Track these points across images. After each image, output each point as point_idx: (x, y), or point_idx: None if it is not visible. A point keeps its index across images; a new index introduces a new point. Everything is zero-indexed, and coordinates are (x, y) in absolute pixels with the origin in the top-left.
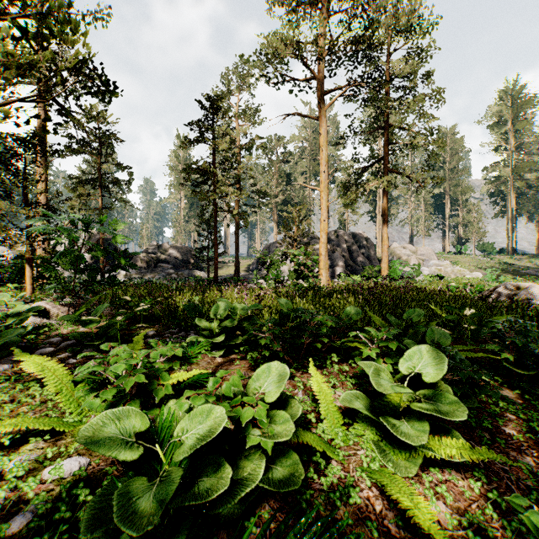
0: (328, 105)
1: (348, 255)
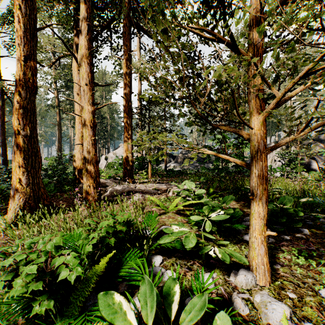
0: None
1: None
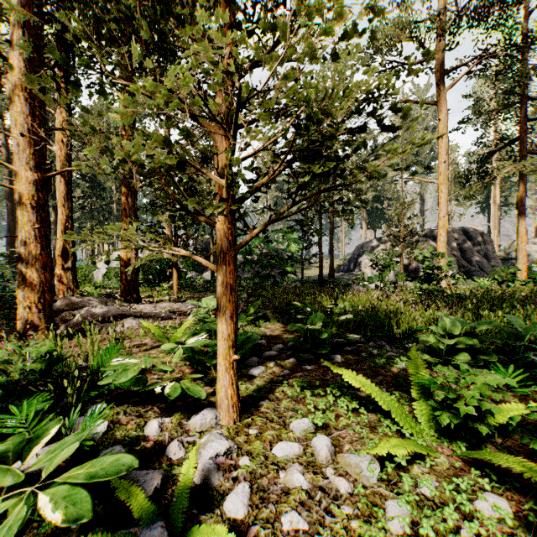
0: (450, 86)
1: (459, 254)
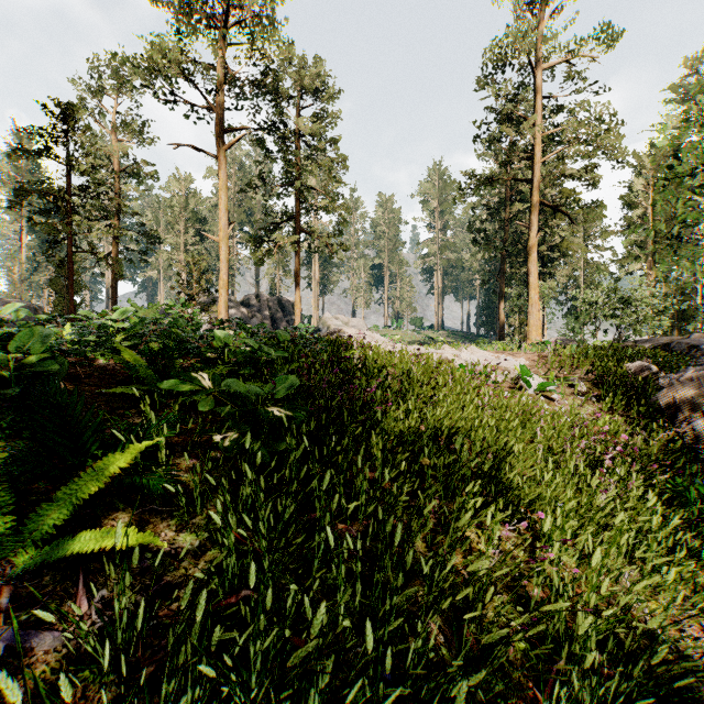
0: (228, 146)
1: (270, 323)
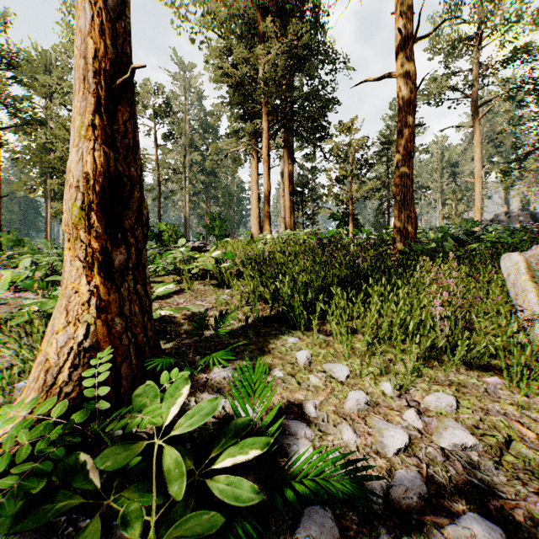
0: (481, 116)
1: None
